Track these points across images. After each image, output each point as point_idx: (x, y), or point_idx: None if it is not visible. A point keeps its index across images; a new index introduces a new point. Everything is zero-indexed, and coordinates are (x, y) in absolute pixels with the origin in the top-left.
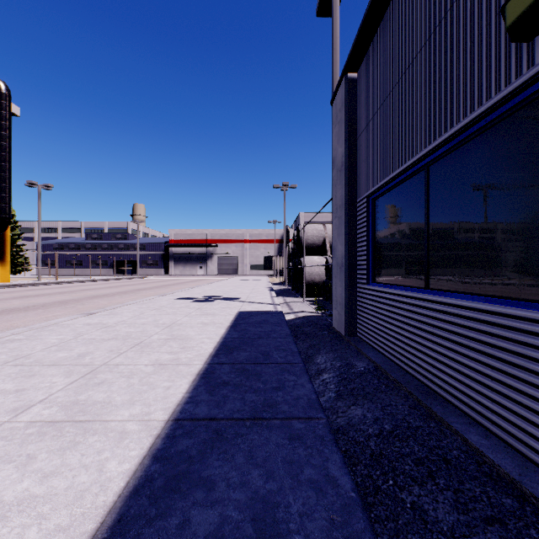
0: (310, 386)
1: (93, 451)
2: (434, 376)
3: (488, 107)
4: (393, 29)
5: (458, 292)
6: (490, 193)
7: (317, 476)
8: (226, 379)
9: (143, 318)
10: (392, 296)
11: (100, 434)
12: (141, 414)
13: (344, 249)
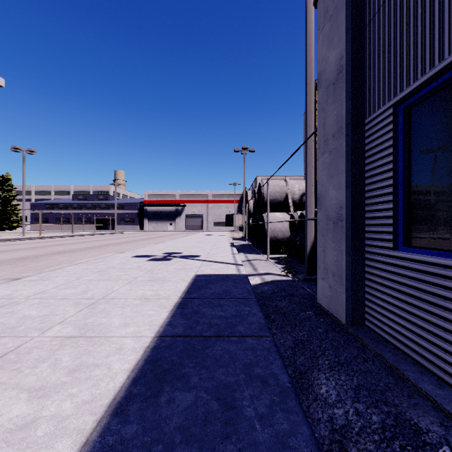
0: None
1: None
2: None
3: None
4: None
5: None
6: None
7: None
8: None
9: (72, 287)
10: None
11: None
12: None
13: (345, 195)
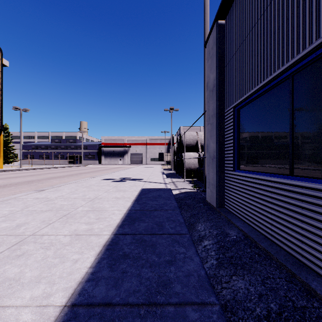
0: (198, 260)
1: None
2: (304, 250)
3: None
4: None
5: None
6: None
7: None
8: (126, 251)
9: (76, 194)
10: (257, 181)
11: None
12: (41, 297)
13: (216, 146)
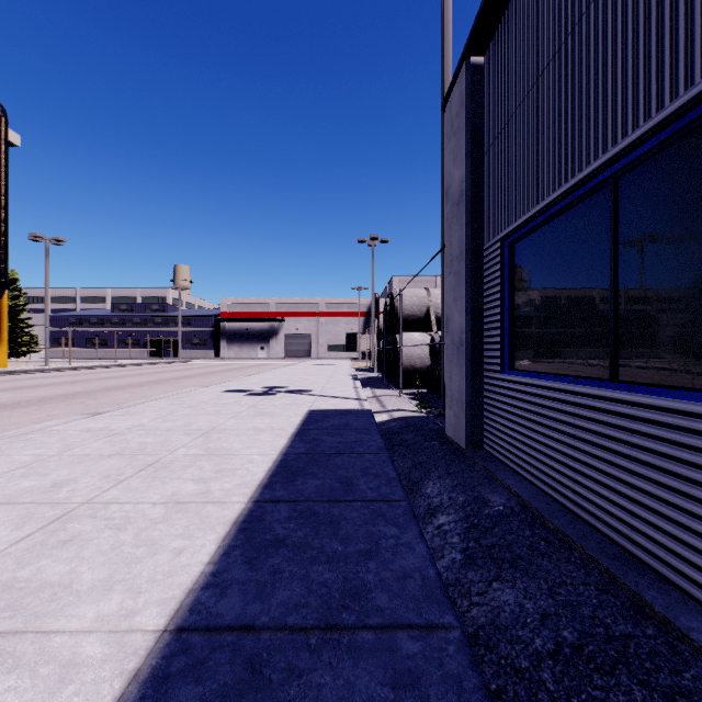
0: (423, 550)
1: None
2: (635, 530)
3: None
4: None
5: (684, 389)
6: None
7: None
8: (280, 533)
9: (170, 421)
10: (548, 392)
11: (24, 668)
12: (118, 616)
13: (465, 320)
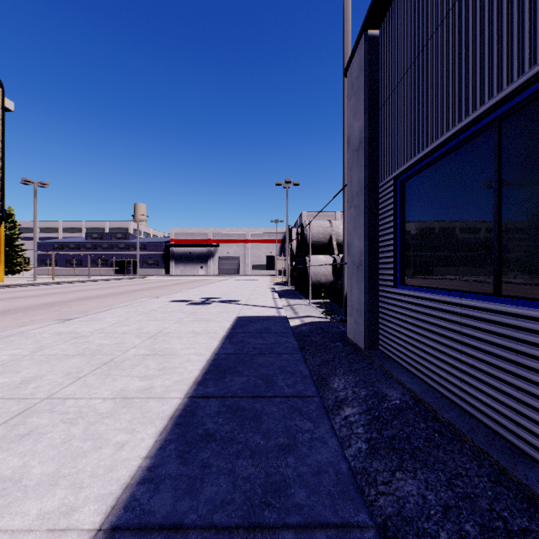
0: (335, 444)
1: None
2: (521, 427)
3: None
4: None
5: None
6: None
7: None
8: (210, 427)
9: (126, 326)
10: (437, 304)
11: None
12: (58, 513)
13: (364, 244)
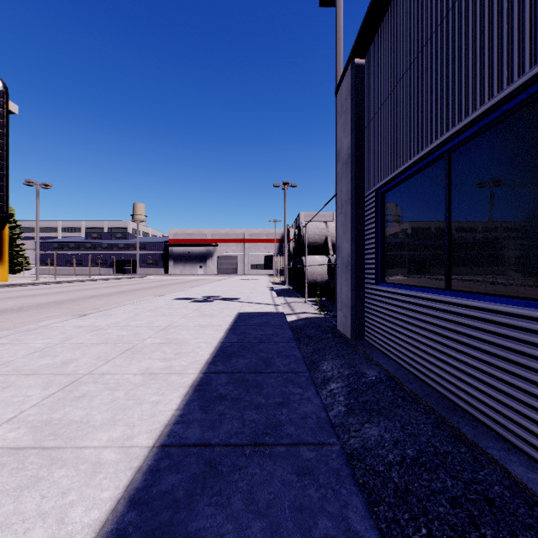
0: (318, 402)
1: (56, 492)
2: (460, 389)
3: (532, 75)
4: (407, 4)
5: (489, 294)
6: (532, 178)
7: (336, 531)
8: (222, 392)
9: (138, 320)
10: (406, 298)
11: (69, 466)
12: (122, 438)
13: (351, 247)
